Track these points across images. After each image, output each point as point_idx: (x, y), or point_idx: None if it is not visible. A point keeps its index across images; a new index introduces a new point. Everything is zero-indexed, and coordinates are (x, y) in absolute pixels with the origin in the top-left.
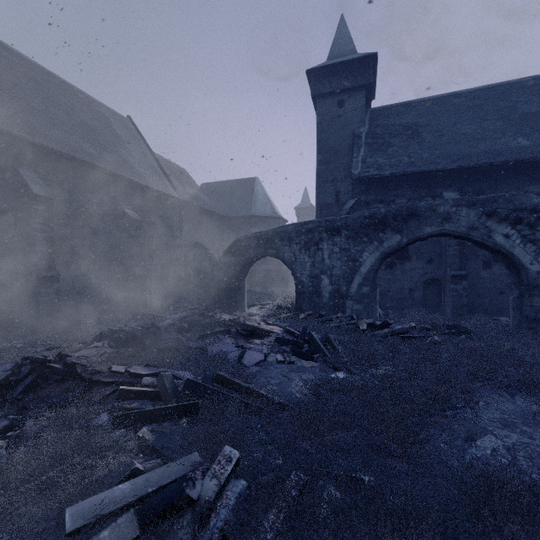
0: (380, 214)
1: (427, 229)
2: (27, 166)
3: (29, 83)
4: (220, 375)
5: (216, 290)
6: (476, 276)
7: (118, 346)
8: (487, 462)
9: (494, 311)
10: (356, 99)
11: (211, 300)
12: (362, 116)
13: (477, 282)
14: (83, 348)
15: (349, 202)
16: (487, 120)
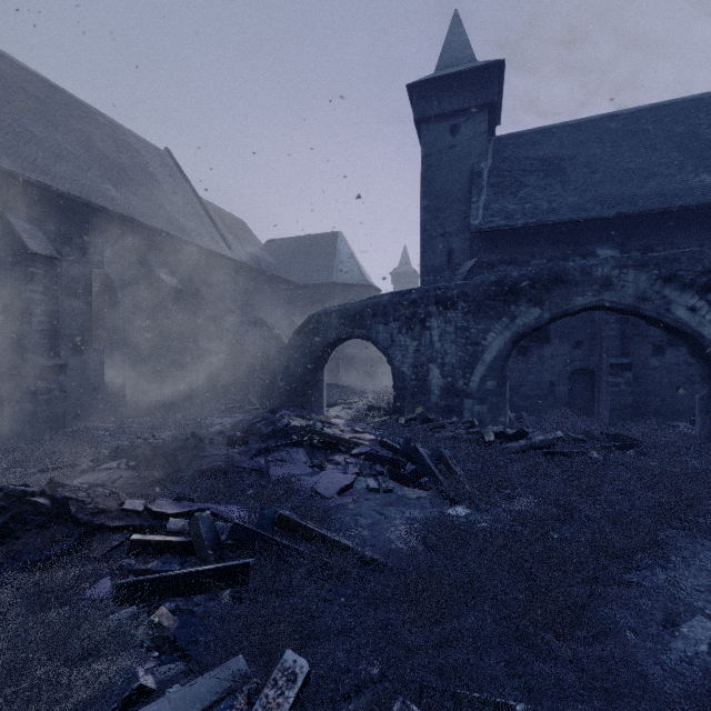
0: (511, 279)
1: (578, 299)
2: (22, 213)
3: (27, 100)
4: (284, 515)
5: (284, 384)
6: (643, 365)
7: (141, 467)
8: None
9: (667, 414)
10: (475, 124)
11: (277, 398)
12: (483, 146)
13: (645, 373)
14: (90, 471)
15: (467, 263)
16: (656, 150)
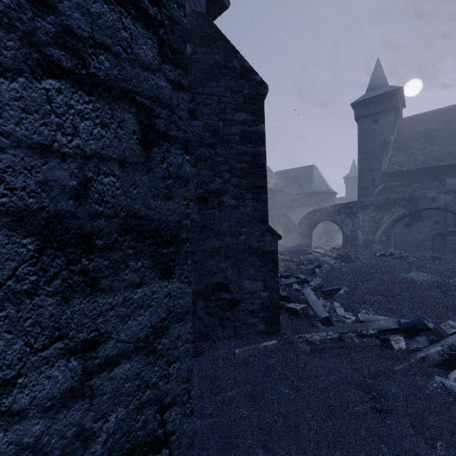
0: (392, 198)
1: (420, 206)
2: None
3: None
4: (316, 259)
5: (297, 238)
6: None
7: None
8: (388, 270)
9: None
10: (387, 118)
11: (294, 243)
12: (391, 128)
13: None
14: None
15: (379, 186)
16: None
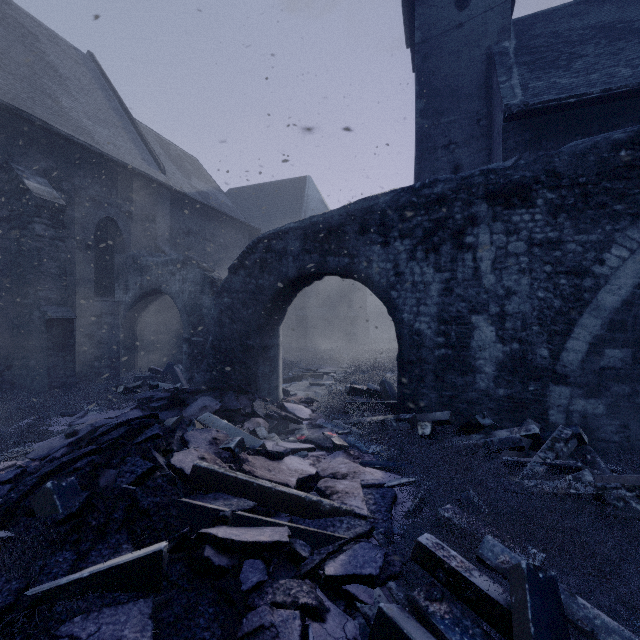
0: None
1: None
2: None
3: None
4: None
5: (215, 352)
6: None
7: None
8: None
9: None
10: None
11: (205, 374)
12: (505, 18)
13: None
14: None
15: None
16: None
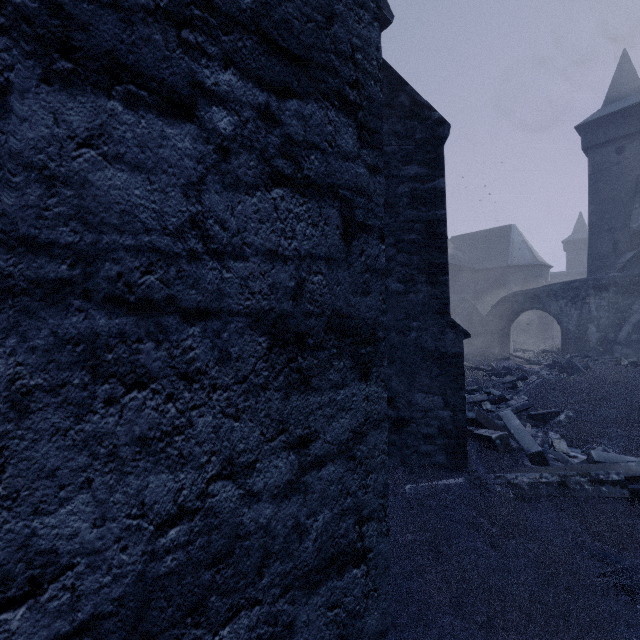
0: None
1: None
2: None
3: None
4: (518, 367)
5: (485, 336)
6: None
7: None
8: None
9: None
10: None
11: (480, 344)
12: None
13: None
14: None
15: (626, 254)
16: None
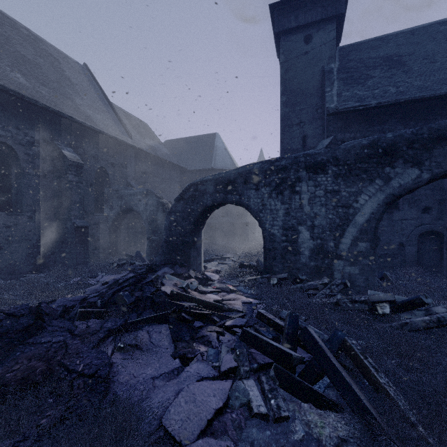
0: (385, 141)
1: None
2: None
3: None
4: None
5: (167, 244)
6: None
7: None
8: None
9: None
10: (325, 33)
11: (161, 256)
12: (332, 50)
13: None
14: None
15: (323, 141)
16: None
